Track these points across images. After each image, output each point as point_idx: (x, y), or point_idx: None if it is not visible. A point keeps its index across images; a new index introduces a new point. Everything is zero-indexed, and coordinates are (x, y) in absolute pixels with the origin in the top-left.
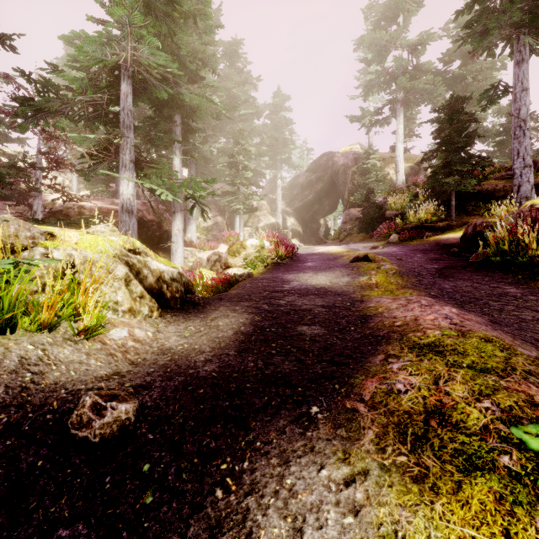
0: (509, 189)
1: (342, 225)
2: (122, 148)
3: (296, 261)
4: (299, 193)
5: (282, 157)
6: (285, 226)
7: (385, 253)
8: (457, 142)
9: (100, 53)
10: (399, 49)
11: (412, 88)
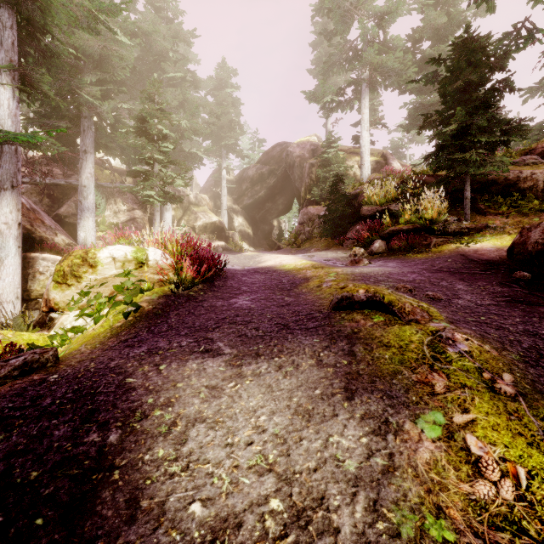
0: (541, 177)
1: (298, 226)
2: None
3: (216, 290)
4: (248, 188)
5: (228, 143)
6: (231, 227)
7: (387, 276)
8: (481, 96)
9: None
10: (364, 19)
11: (379, 65)
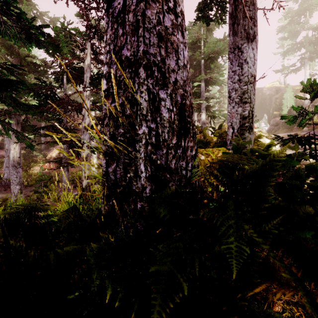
0: None
1: (270, 126)
2: (202, 104)
3: None
4: None
5: None
6: None
7: None
8: None
9: (203, 77)
10: (306, 30)
11: (315, 50)
